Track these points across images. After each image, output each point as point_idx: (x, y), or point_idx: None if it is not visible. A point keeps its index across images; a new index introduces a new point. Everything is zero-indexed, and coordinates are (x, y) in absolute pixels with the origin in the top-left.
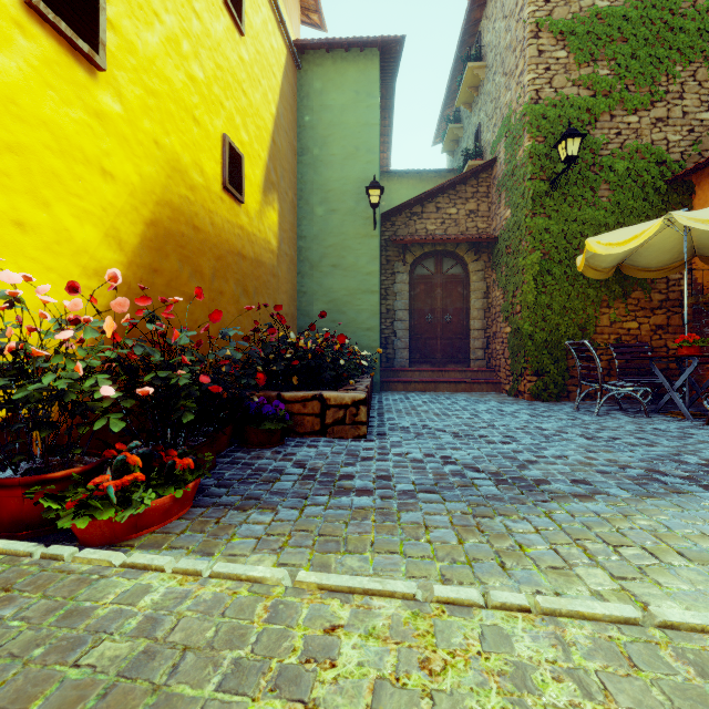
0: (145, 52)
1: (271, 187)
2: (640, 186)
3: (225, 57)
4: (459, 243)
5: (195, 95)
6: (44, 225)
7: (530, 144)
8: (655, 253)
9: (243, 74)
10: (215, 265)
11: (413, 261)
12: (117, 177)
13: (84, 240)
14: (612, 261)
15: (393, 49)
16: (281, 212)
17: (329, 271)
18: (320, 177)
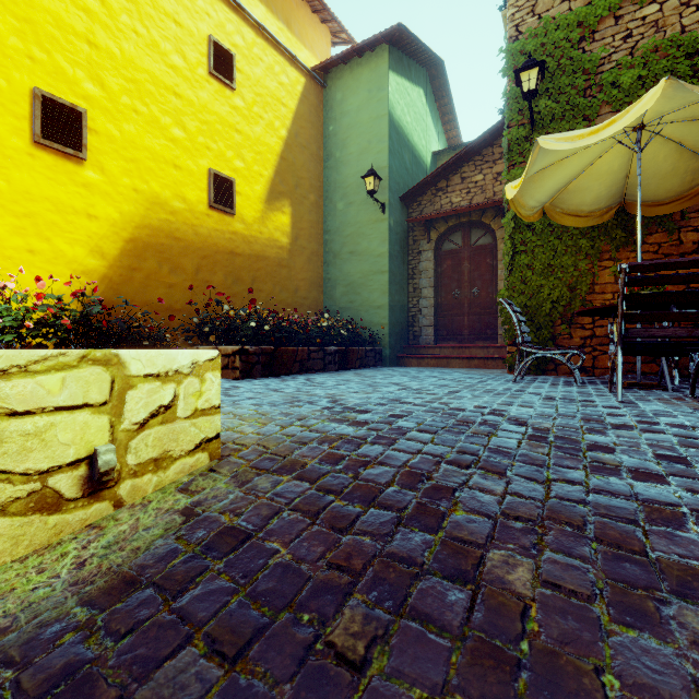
0: (125, 138)
1: (280, 196)
2: None
3: (213, 113)
4: (485, 210)
5: (176, 150)
6: (47, 250)
7: (506, 89)
8: (653, 180)
9: (237, 119)
10: (200, 262)
11: (440, 238)
12: (101, 217)
13: (75, 256)
14: (595, 202)
15: (403, 36)
16: (297, 214)
17: (347, 258)
18: (341, 176)
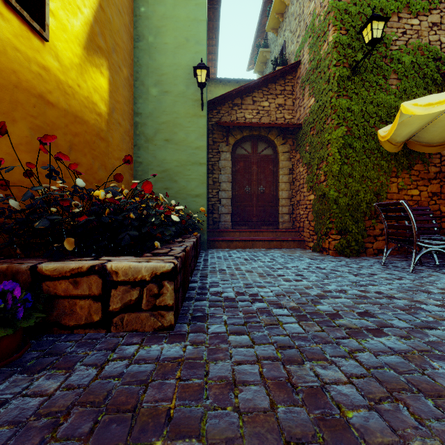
0: None
1: (99, 51)
2: (421, 77)
3: None
4: (270, 129)
5: None
6: None
7: (335, 35)
8: (440, 128)
9: None
10: None
11: (234, 143)
12: None
13: None
14: (404, 136)
15: None
16: (113, 82)
17: (162, 145)
18: (154, 62)
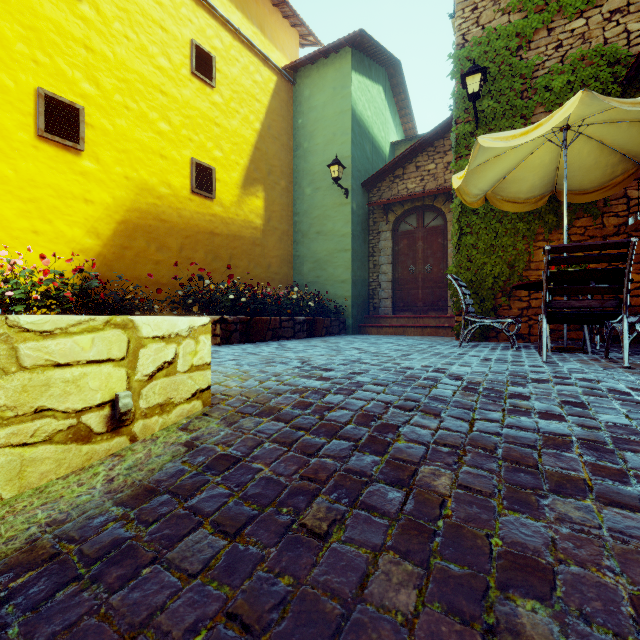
0: (118, 131)
1: (254, 182)
2: None
3: (195, 108)
4: (437, 196)
5: (163, 142)
6: (49, 231)
7: (454, 90)
8: (579, 172)
9: (216, 113)
10: (183, 241)
11: (397, 220)
12: (96, 202)
13: (73, 236)
14: (530, 191)
15: (364, 40)
16: (269, 198)
17: (315, 238)
18: (308, 165)
